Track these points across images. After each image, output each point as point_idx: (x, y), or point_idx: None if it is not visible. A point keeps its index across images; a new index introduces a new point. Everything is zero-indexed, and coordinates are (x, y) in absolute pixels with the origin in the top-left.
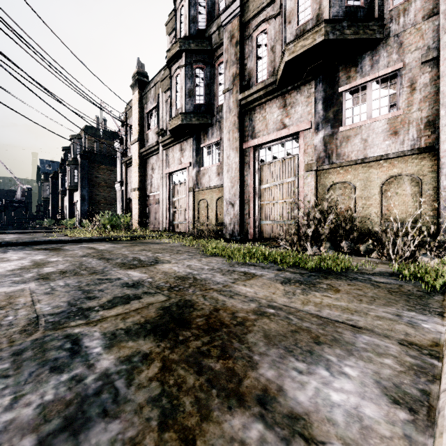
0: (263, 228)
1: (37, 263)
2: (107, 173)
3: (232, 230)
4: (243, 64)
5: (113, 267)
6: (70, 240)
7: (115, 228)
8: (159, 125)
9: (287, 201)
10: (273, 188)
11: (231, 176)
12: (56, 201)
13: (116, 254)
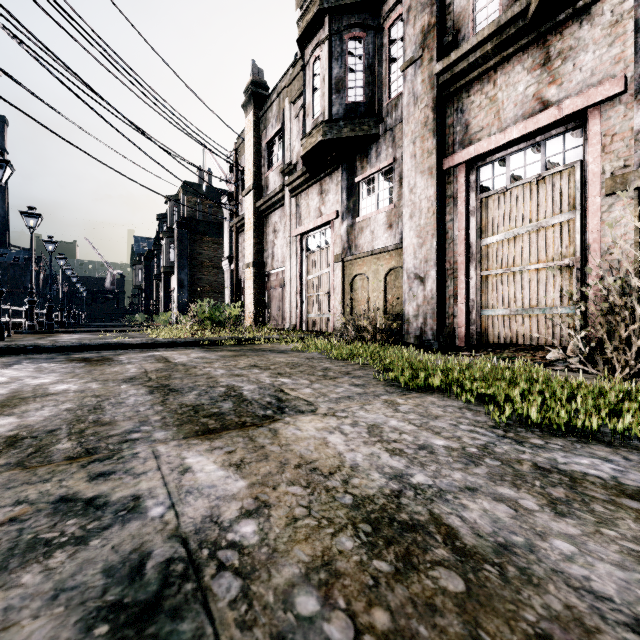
0: (488, 325)
1: (14, 397)
2: (213, 247)
3: (420, 328)
4: (443, 5)
5: (160, 427)
6: (139, 344)
7: (219, 325)
8: (284, 158)
9: (551, 265)
10: (513, 241)
11: (419, 225)
12: (150, 290)
13: (197, 374)
